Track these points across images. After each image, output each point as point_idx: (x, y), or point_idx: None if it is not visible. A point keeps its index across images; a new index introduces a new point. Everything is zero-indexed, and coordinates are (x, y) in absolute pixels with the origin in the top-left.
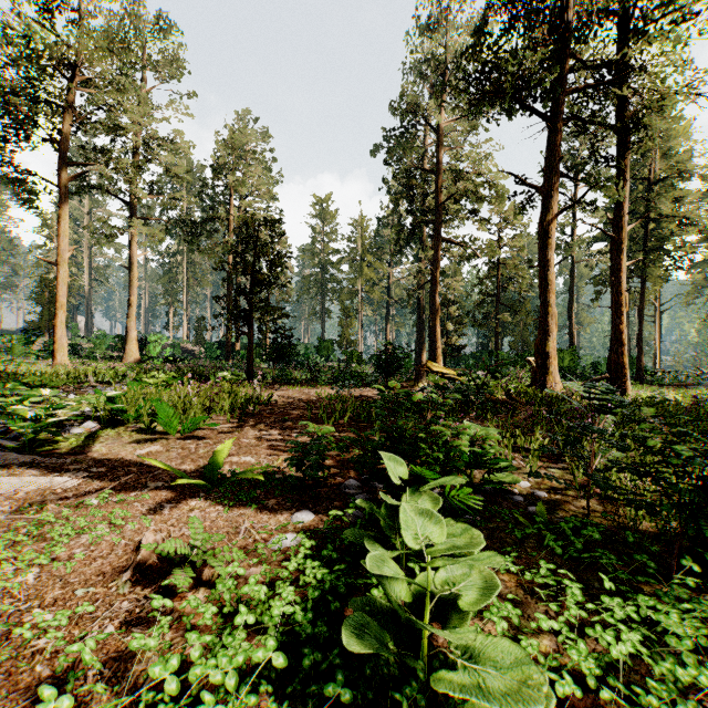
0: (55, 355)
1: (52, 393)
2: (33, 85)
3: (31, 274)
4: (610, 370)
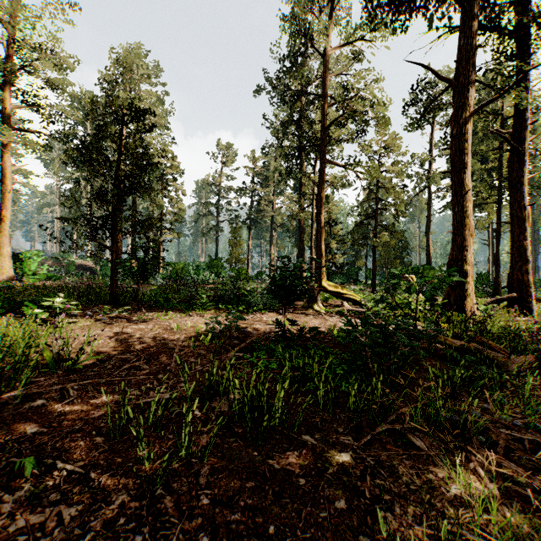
0: None
1: None
2: None
3: None
4: (511, 288)
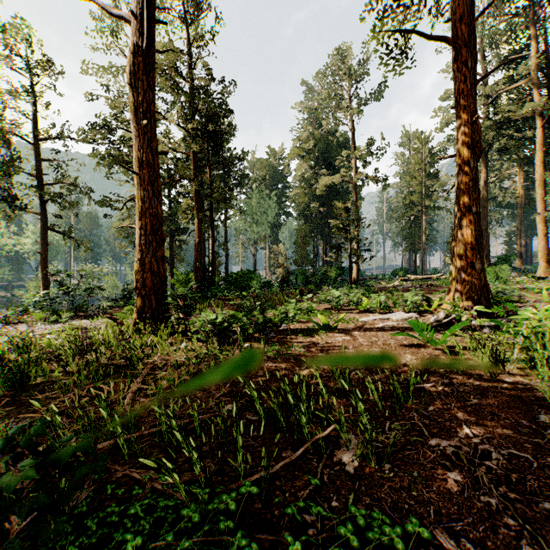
0: None
1: None
2: None
3: None
4: None
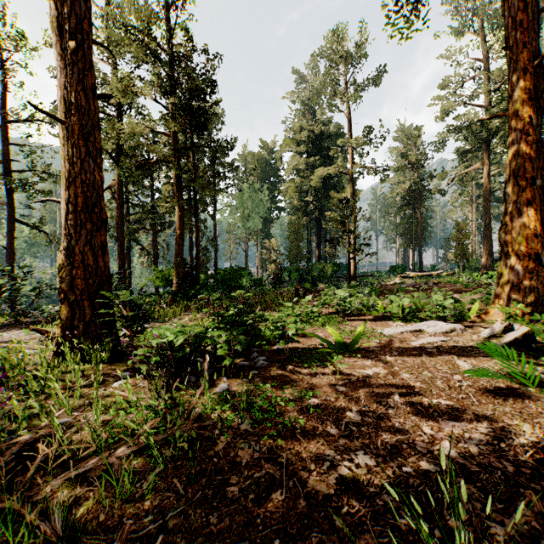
0: None
1: None
2: None
3: None
4: None
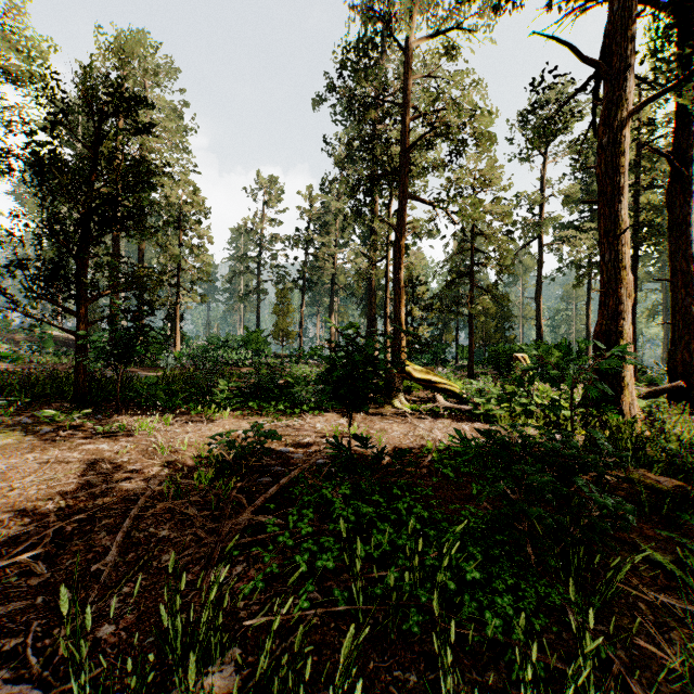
0: None
1: None
2: None
3: None
4: (672, 374)
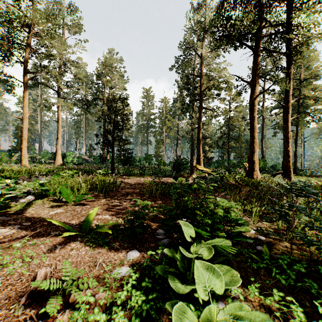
0: (22, 162)
1: (11, 181)
2: (11, 35)
3: (13, 124)
4: (283, 169)
